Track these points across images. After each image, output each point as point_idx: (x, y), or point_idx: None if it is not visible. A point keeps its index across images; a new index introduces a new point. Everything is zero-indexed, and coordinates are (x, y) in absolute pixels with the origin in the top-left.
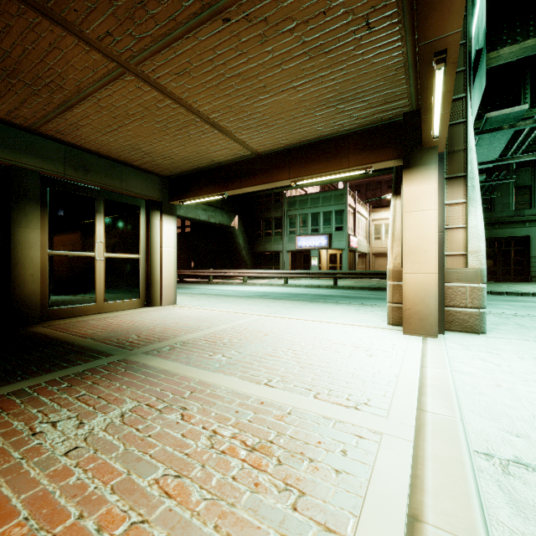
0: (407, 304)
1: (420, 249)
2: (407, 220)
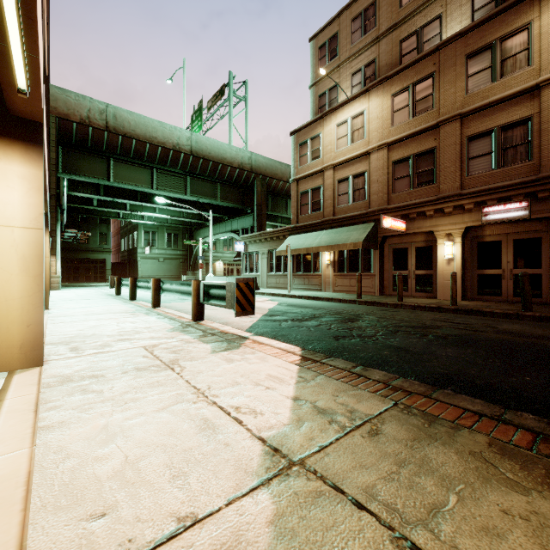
0: None
1: None
2: None
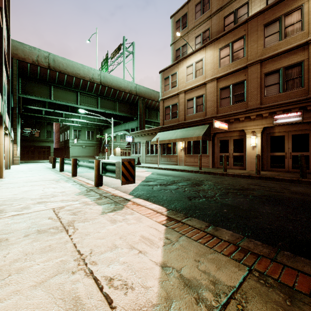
0: None
1: None
2: None
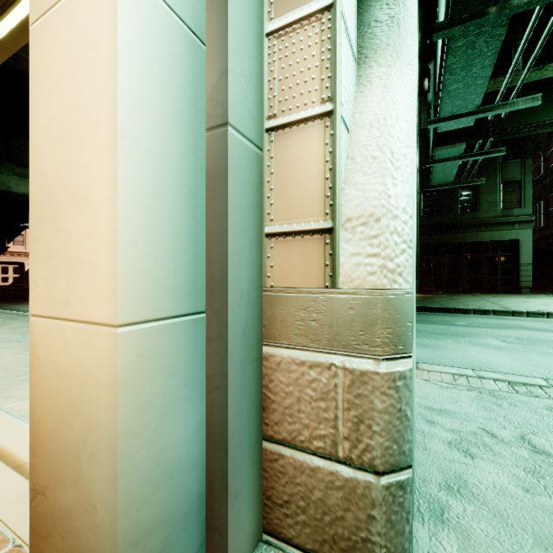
0: (37, 466)
1: (67, 195)
2: (37, 57)
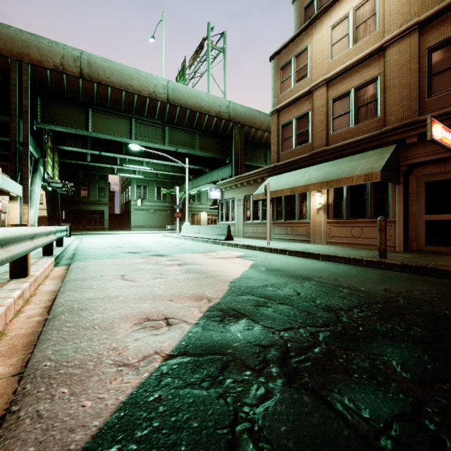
0: None
1: (14, 219)
2: (11, 212)
